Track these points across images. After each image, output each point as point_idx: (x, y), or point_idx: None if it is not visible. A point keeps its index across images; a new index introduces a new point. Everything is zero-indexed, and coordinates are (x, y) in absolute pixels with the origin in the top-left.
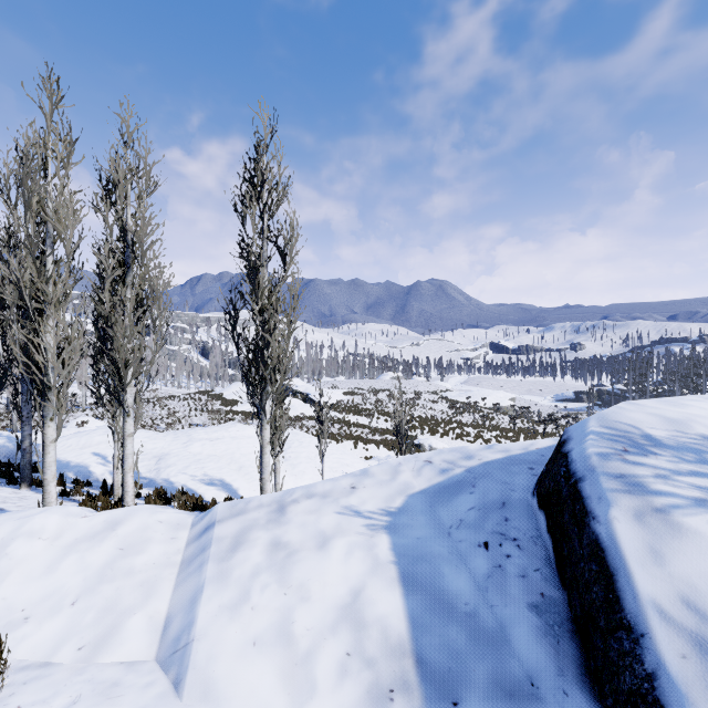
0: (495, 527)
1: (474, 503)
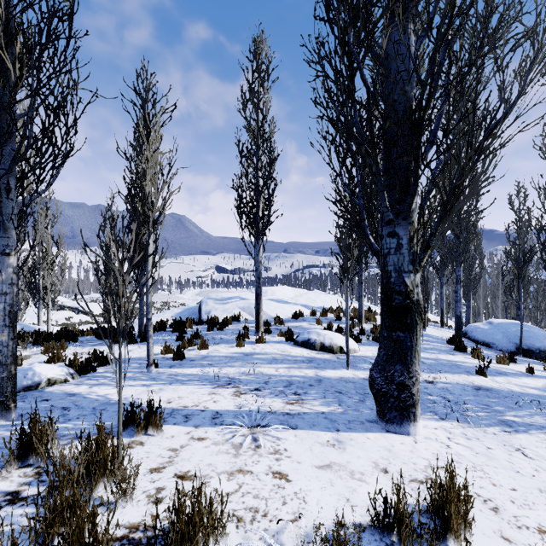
0: (192, 313)
1: (189, 312)
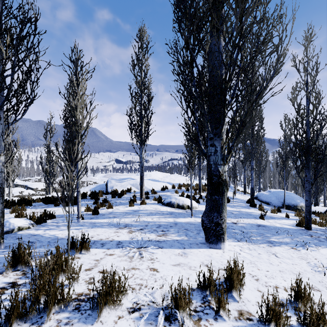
0: (101, 188)
1: (100, 187)
